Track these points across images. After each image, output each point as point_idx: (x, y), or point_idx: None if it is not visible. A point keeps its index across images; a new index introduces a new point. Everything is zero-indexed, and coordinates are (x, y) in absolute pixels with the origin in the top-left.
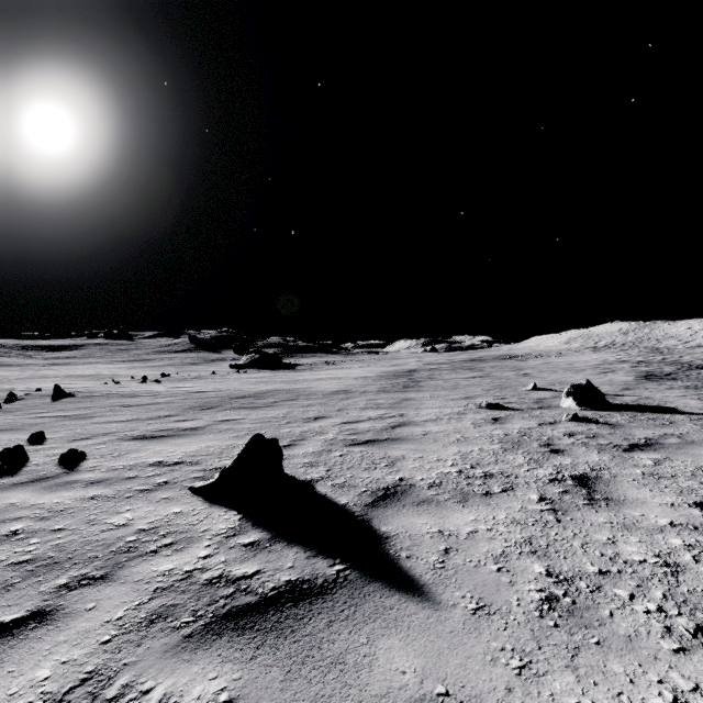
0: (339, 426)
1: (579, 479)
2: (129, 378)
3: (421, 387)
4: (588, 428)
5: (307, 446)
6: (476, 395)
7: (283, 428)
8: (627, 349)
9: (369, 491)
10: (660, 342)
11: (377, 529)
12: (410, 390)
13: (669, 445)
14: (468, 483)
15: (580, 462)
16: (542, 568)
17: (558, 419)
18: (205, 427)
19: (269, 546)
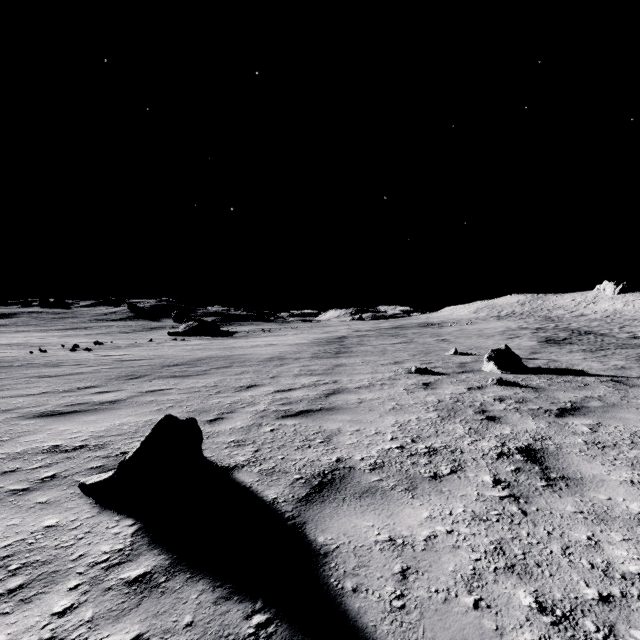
0: (272, 395)
1: (526, 452)
2: (58, 346)
3: (352, 352)
4: (514, 392)
5: (235, 420)
6: (403, 360)
7: (213, 399)
8: (525, 318)
9: (303, 479)
10: (551, 311)
11: (312, 541)
12: (342, 356)
13: (594, 408)
14: (413, 463)
15: (520, 431)
16: (529, 597)
17: (484, 383)
18: (126, 400)
19: (164, 582)
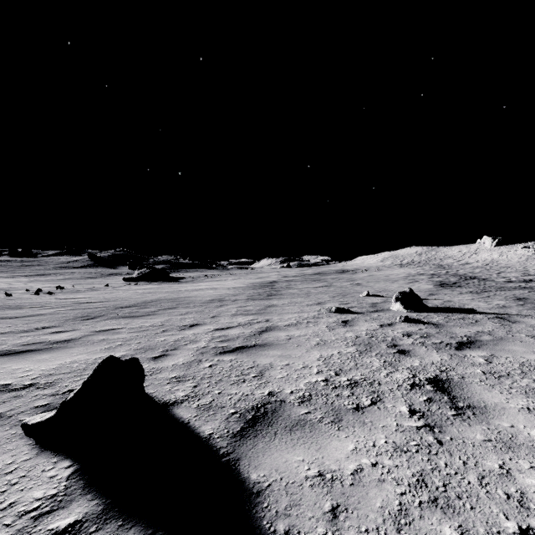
0: (212, 333)
1: (435, 383)
2: (23, 290)
3: (281, 295)
4: (419, 328)
5: (178, 356)
6: (325, 301)
7: (158, 337)
8: (422, 266)
9: (237, 413)
10: (442, 260)
11: (246, 479)
12: (273, 298)
13: (486, 342)
14: (337, 395)
15: (428, 363)
16: (455, 533)
17: (393, 320)
18: (80, 339)
19: (94, 532)
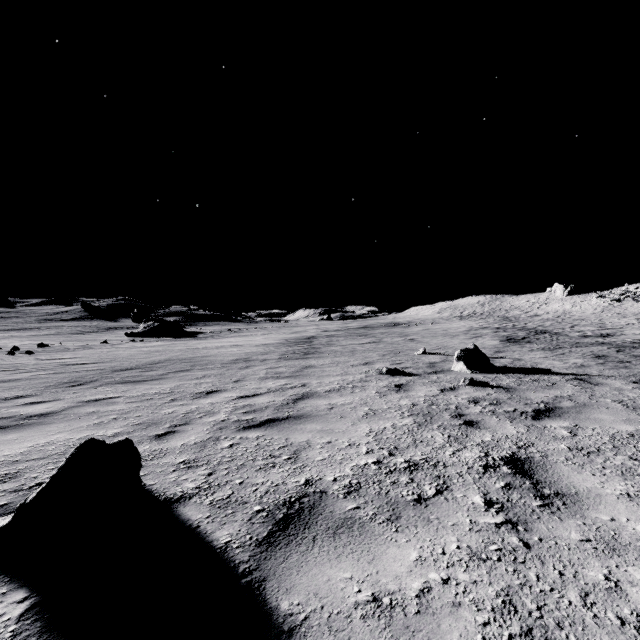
0: (234, 402)
1: (513, 463)
2: None
3: (321, 353)
4: (487, 393)
5: (189, 434)
6: (374, 361)
7: (165, 408)
8: (485, 318)
9: (264, 511)
10: (508, 312)
11: (273, 609)
12: (311, 357)
13: (568, 409)
14: (393, 482)
15: (501, 438)
16: None
17: (456, 383)
18: (61, 412)
19: None
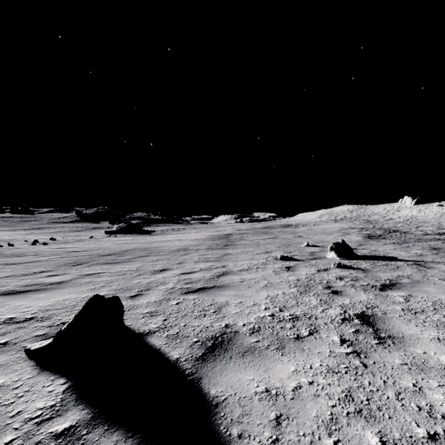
0: (178, 277)
1: (362, 317)
2: (23, 241)
3: (235, 245)
4: (349, 273)
5: (150, 296)
6: (272, 251)
7: (134, 280)
8: (353, 221)
9: (200, 341)
10: (370, 216)
11: (206, 393)
12: (228, 247)
13: (405, 284)
14: (281, 327)
15: (356, 302)
16: (375, 437)
17: (328, 266)
18: (70, 281)
19: (85, 434)
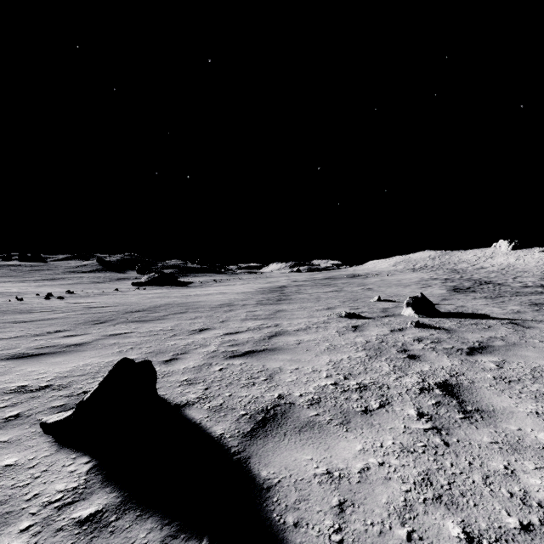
0: (222, 338)
1: (444, 387)
2: (34, 295)
3: (291, 300)
4: (430, 334)
5: (188, 360)
6: (335, 306)
7: (169, 341)
8: (435, 270)
9: (248, 415)
10: (457, 265)
11: (256, 475)
12: (282, 302)
13: (499, 347)
14: (346, 398)
15: (438, 368)
16: (457, 527)
17: (404, 325)
18: (91, 343)
19: (114, 521)
